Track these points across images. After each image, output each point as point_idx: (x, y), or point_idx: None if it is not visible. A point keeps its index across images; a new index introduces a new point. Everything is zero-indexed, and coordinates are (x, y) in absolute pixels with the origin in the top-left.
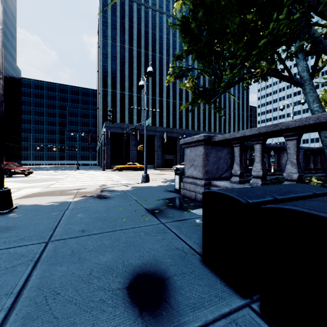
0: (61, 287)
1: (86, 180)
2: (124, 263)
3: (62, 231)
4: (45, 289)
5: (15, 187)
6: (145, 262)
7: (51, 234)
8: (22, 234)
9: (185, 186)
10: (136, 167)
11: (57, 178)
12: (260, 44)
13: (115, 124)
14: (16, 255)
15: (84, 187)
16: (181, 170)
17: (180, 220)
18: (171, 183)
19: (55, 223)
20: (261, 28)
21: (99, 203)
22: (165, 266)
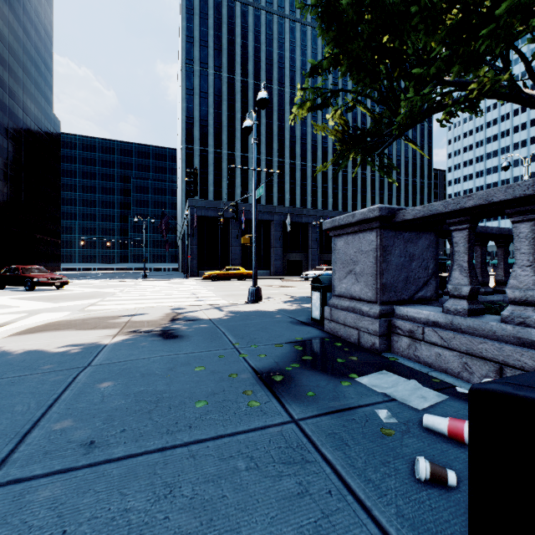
0: None
1: (152, 296)
2: None
3: (37, 444)
4: None
5: (27, 309)
6: None
7: (4, 456)
8: None
9: (335, 315)
10: (240, 274)
11: (106, 292)
12: (499, 11)
13: (205, 203)
14: None
15: (143, 312)
16: (324, 282)
17: (338, 412)
18: (302, 304)
19: (38, 411)
20: None
21: (159, 351)
22: None
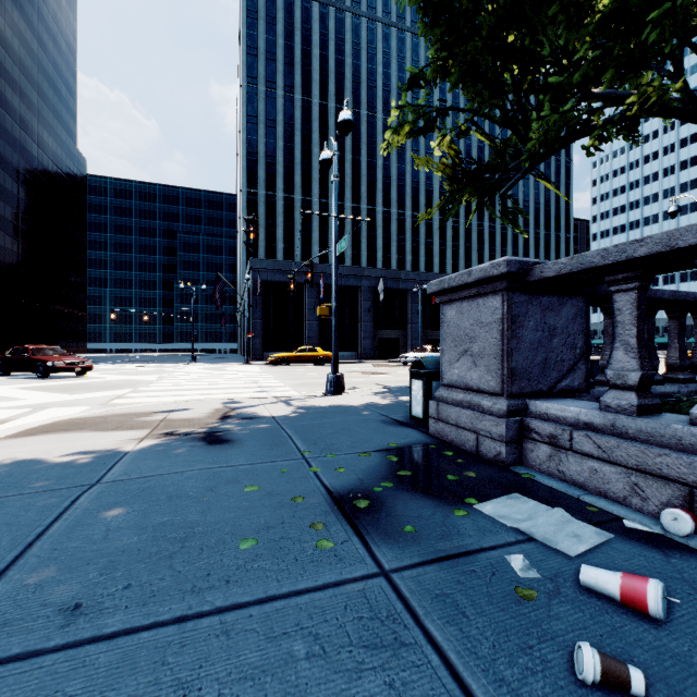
0: None
1: (200, 386)
2: None
3: None
4: None
5: (33, 403)
6: None
7: None
8: None
9: (444, 413)
10: (317, 356)
11: (140, 380)
12: None
13: (271, 264)
14: None
15: (184, 406)
16: (428, 367)
17: (450, 560)
18: (398, 397)
19: (9, 554)
20: None
21: (197, 462)
22: None
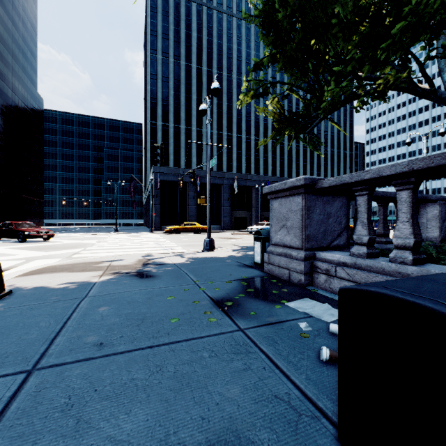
0: None
1: (125, 246)
2: (169, 442)
3: (63, 345)
4: None
5: (24, 257)
6: (213, 440)
7: (43, 352)
8: None
9: (272, 259)
10: (196, 228)
11: (86, 243)
12: (394, 30)
13: (166, 169)
14: None
15: (119, 258)
16: (263, 234)
17: (272, 324)
18: (247, 252)
19: (58, 326)
20: (387, 14)
21: (138, 286)
22: None
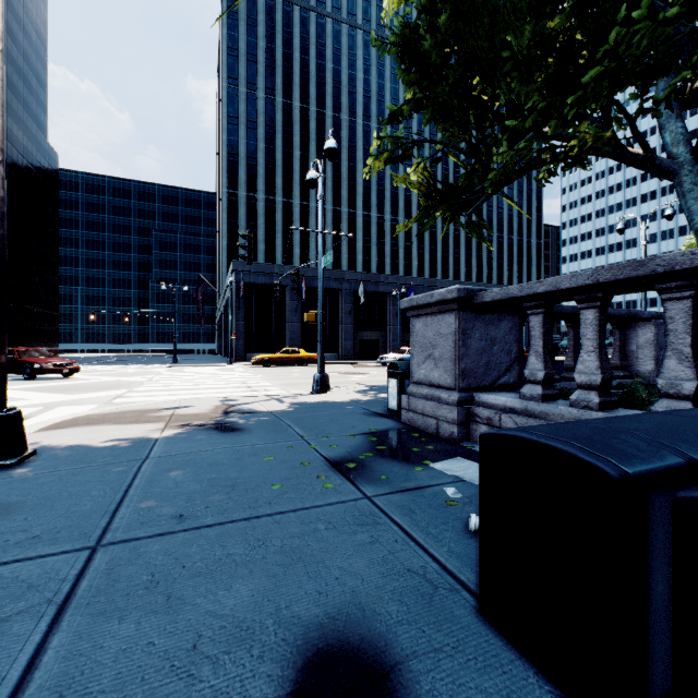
0: (117, 692)
1: (193, 386)
2: (281, 615)
3: (130, 518)
4: (74, 696)
5: (40, 402)
6: (333, 613)
7: (105, 526)
8: (38, 524)
9: (413, 405)
10: (300, 357)
11: (131, 381)
12: (585, 79)
13: (254, 266)
14: (14, 584)
15: (186, 404)
16: (401, 368)
17: (409, 491)
18: (378, 394)
19: (117, 495)
20: (582, 46)
21: (220, 444)
22: (385, 625)
